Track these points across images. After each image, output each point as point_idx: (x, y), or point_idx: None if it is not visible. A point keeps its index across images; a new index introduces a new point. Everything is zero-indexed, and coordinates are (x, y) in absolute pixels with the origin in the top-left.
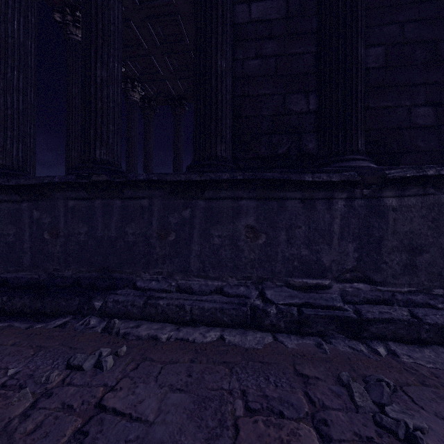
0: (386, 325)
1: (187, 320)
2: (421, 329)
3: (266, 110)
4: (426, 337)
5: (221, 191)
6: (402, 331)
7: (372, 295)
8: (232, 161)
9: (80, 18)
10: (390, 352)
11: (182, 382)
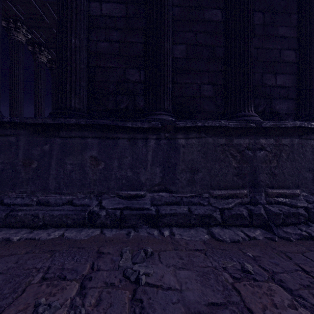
0: (172, 217)
1: (40, 225)
2: (191, 218)
3: (112, 78)
4: (194, 222)
5: (72, 131)
6: (181, 220)
7: (169, 200)
8: (85, 111)
9: None
10: (171, 233)
11: (6, 268)
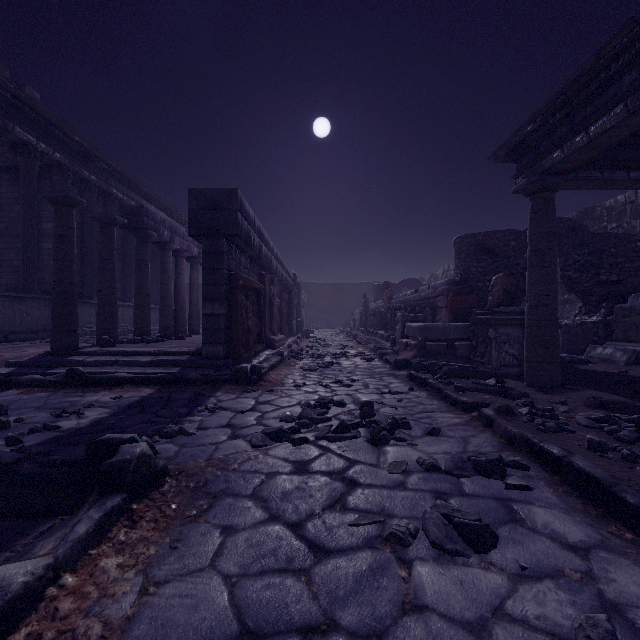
0: None
1: None
2: None
3: None
4: None
5: None
6: None
7: None
8: None
9: None
10: None
11: None
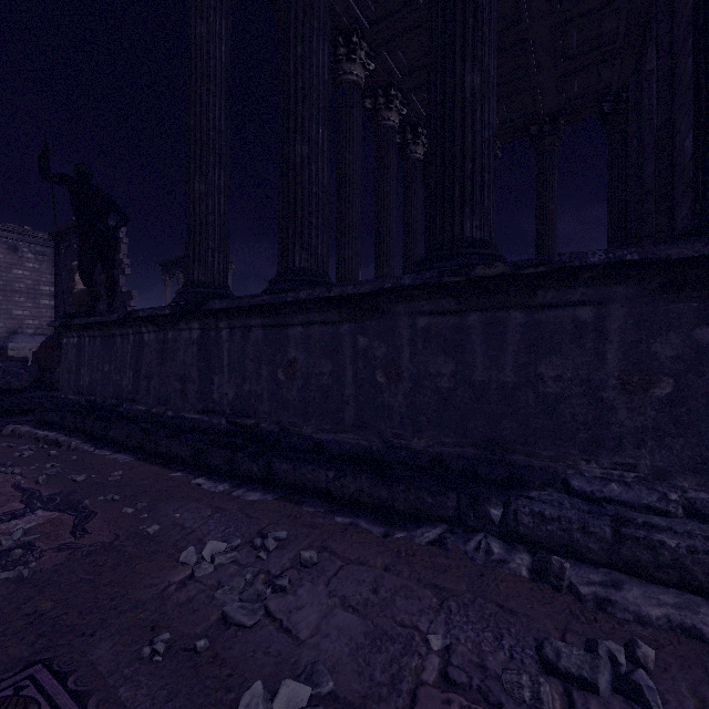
0: None
1: None
2: None
3: None
4: None
5: None
6: None
7: None
8: None
9: (356, 45)
10: None
11: None
